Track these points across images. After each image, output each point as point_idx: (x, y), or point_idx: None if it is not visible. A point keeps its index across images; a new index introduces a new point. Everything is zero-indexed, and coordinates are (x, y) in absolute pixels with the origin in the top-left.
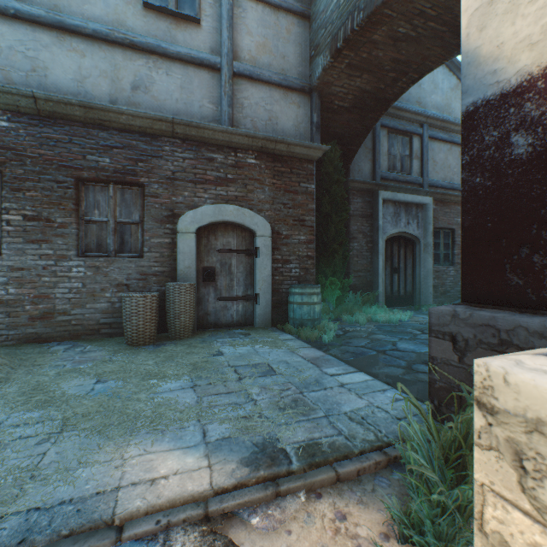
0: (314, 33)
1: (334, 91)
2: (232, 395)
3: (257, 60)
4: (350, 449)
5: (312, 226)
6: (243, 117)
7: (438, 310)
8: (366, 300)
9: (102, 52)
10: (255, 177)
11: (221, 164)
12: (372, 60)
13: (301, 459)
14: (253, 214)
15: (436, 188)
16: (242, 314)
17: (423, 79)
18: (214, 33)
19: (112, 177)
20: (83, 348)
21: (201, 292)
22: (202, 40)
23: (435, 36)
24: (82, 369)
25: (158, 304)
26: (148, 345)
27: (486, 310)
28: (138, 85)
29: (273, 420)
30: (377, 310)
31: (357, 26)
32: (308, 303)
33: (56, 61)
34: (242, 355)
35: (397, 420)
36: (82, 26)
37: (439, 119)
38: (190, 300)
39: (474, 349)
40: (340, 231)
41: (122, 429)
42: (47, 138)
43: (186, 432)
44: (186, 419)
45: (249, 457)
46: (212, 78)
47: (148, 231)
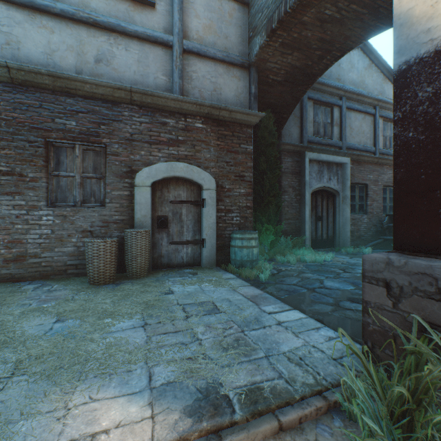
0: (253, 17)
1: (269, 66)
2: (179, 334)
3: (204, 39)
4: (292, 395)
5: (250, 181)
6: (191, 88)
7: (372, 257)
8: (295, 243)
9: (68, 29)
10: (202, 139)
11: (173, 128)
12: (301, 39)
13: (243, 407)
14: (200, 170)
15: (352, 150)
16: (191, 256)
17: (342, 60)
18: (166, 15)
19: (78, 138)
20: (50, 287)
21: (155, 237)
22: (156, 21)
23: (356, 18)
24: (45, 308)
25: (117, 248)
26: (108, 284)
27: (421, 259)
28: (101, 58)
29: (217, 361)
30: (305, 252)
31: (290, 8)
32: (248, 247)
33: (28, 36)
34: (190, 293)
35: (333, 361)
36: (51, 6)
37: (355, 93)
38: (145, 244)
39: (410, 296)
40: (274, 185)
41: (71, 373)
42: (20, 103)
43: (133, 375)
44: (134, 361)
45: (192, 405)
46: (165, 53)
47: (109, 184)
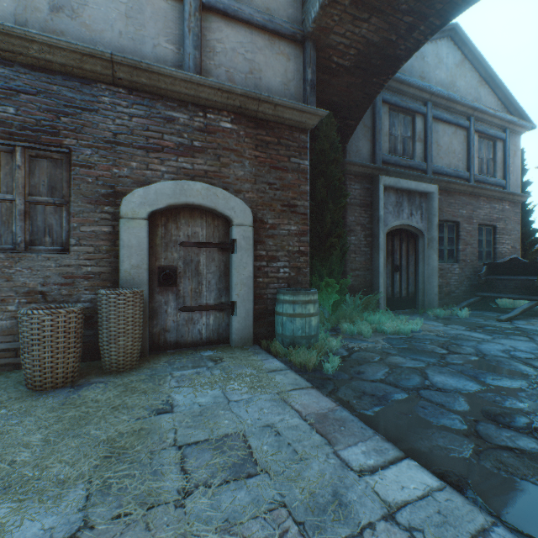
0: None
1: (333, 41)
2: None
3: None
4: None
5: (305, 214)
6: (214, 66)
7: None
8: (365, 303)
9: None
10: (232, 146)
11: (185, 127)
12: None
13: None
14: (228, 195)
15: (440, 175)
16: (214, 329)
17: (427, 52)
18: None
19: (18, 135)
20: None
21: (156, 301)
22: None
23: None
24: None
25: (81, 323)
26: (61, 388)
27: None
28: (61, 5)
29: None
30: (382, 317)
31: None
32: (303, 315)
33: None
34: (203, 410)
35: None
36: None
37: (445, 97)
38: (133, 315)
39: None
40: (338, 221)
41: None
42: None
43: None
44: None
45: None
46: (171, 8)
47: (76, 215)
